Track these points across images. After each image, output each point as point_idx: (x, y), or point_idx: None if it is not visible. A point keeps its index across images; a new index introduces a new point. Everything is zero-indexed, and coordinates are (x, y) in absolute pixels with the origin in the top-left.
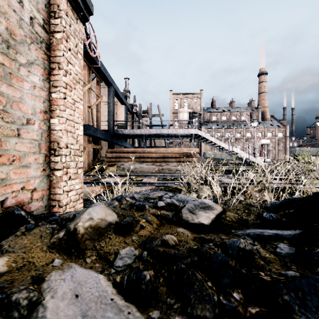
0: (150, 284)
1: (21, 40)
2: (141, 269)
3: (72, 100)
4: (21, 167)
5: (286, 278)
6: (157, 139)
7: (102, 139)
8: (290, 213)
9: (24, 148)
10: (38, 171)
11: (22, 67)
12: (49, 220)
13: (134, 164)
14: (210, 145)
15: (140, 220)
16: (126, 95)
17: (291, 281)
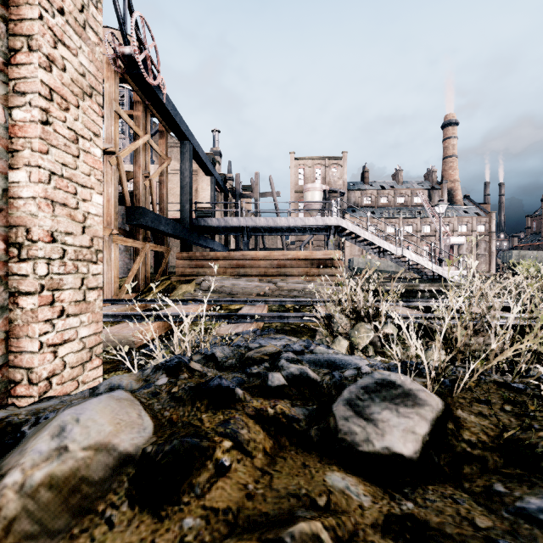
0: None
1: None
2: None
3: (68, 131)
4: None
5: None
6: (269, 237)
7: (170, 235)
8: None
9: None
10: None
11: None
12: None
13: (227, 279)
14: (361, 246)
15: (217, 445)
16: (213, 159)
17: None
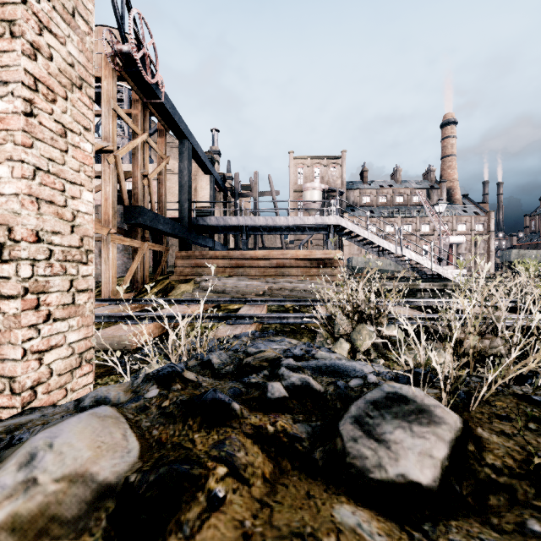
0: None
1: None
2: None
3: (55, 124)
4: None
5: None
6: (268, 236)
7: (168, 235)
8: None
9: None
10: None
11: None
12: None
13: (226, 279)
14: (361, 245)
15: (209, 472)
16: (213, 158)
17: None
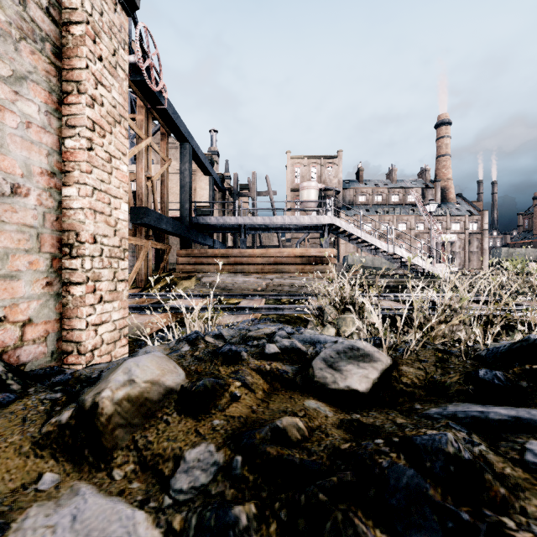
0: None
1: None
2: (228, 500)
3: (104, 153)
4: None
5: None
6: (265, 234)
7: (170, 234)
8: (536, 371)
9: (5, 241)
10: (36, 286)
11: (0, 82)
12: (51, 382)
13: (226, 275)
14: (355, 243)
15: (231, 383)
16: (212, 159)
17: None
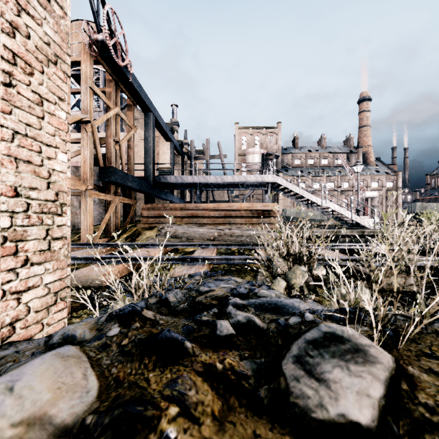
0: None
1: None
2: None
3: (32, 94)
4: None
5: None
6: (217, 191)
7: (136, 190)
8: None
9: None
10: None
11: None
12: None
13: (183, 226)
14: (293, 199)
15: (162, 413)
16: (172, 128)
17: None
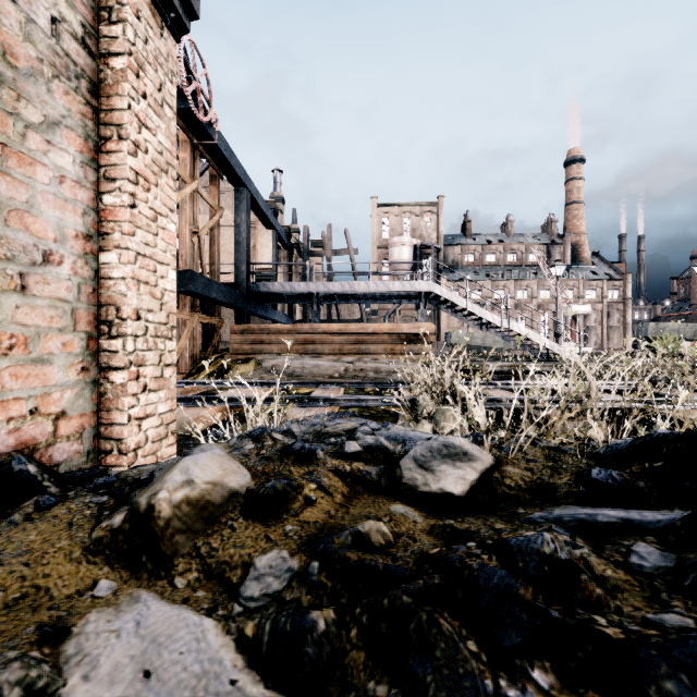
0: (326, 643)
1: (30, 68)
2: (305, 606)
3: (149, 211)
4: (30, 362)
5: (663, 634)
6: (344, 305)
7: (223, 304)
8: (656, 470)
9: (36, 318)
10: (70, 371)
11: (31, 131)
12: (93, 484)
13: (294, 358)
14: (459, 316)
15: (305, 485)
16: (275, 208)
17: (678, 642)
